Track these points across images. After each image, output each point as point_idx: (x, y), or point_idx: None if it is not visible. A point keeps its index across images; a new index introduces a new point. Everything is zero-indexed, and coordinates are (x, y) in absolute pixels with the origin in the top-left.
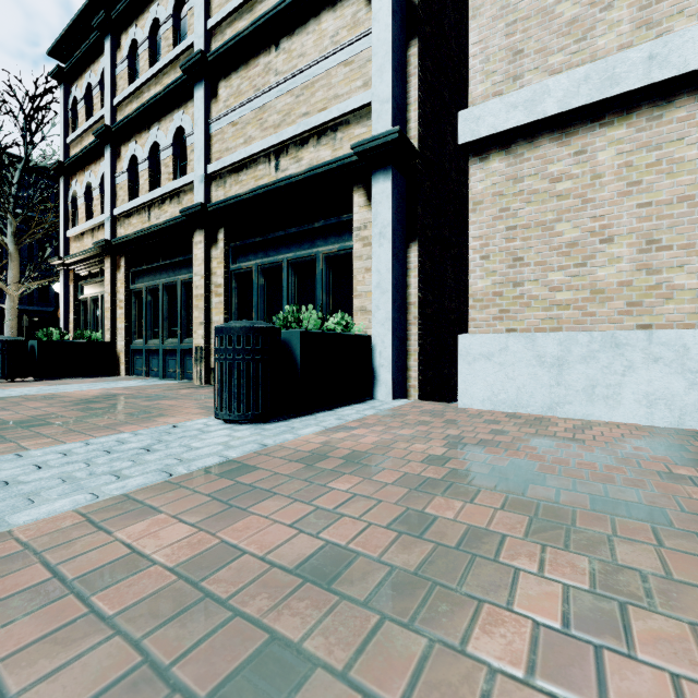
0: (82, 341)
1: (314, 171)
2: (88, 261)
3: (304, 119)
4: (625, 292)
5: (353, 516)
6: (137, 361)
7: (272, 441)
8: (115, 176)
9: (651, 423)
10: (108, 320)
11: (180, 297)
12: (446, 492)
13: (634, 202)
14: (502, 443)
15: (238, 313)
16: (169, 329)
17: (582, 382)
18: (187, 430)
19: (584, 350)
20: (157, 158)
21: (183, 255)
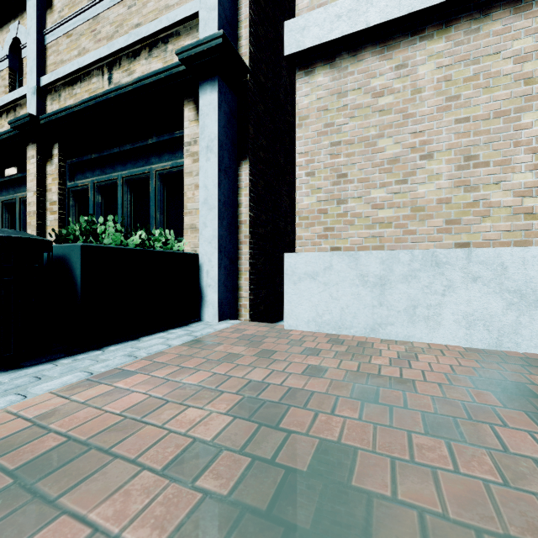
0: None
1: (143, 82)
2: None
3: (136, 30)
4: (444, 210)
5: None
6: None
7: None
8: None
9: (470, 345)
10: None
11: (18, 215)
12: None
13: (452, 117)
14: (315, 392)
15: None
16: None
17: (404, 302)
18: None
19: (405, 269)
20: None
21: (22, 172)
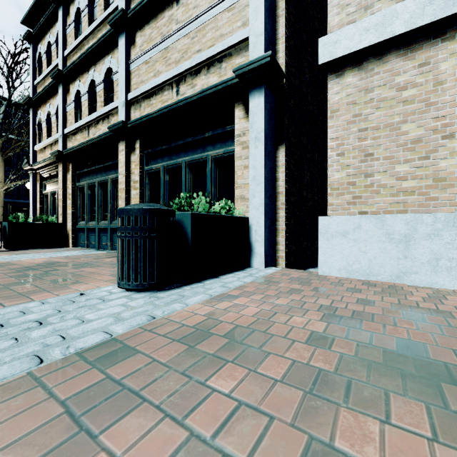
0: (41, 223)
1: (205, 93)
2: (48, 166)
3: (198, 55)
4: None
5: (238, 447)
6: (81, 237)
7: (161, 312)
8: (65, 106)
9: None
10: (61, 207)
11: (109, 190)
12: (345, 392)
13: None
14: (373, 314)
15: (150, 202)
16: (102, 214)
17: (427, 255)
18: (90, 298)
19: (428, 229)
20: (94, 92)
21: (112, 161)
